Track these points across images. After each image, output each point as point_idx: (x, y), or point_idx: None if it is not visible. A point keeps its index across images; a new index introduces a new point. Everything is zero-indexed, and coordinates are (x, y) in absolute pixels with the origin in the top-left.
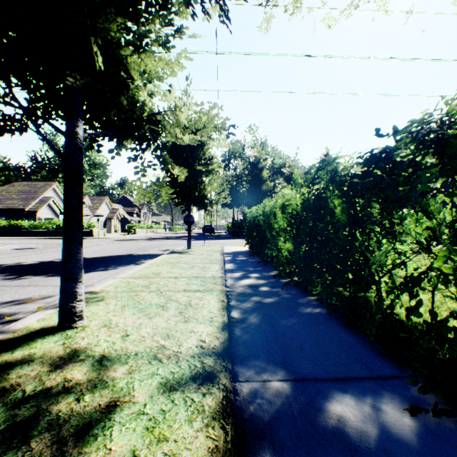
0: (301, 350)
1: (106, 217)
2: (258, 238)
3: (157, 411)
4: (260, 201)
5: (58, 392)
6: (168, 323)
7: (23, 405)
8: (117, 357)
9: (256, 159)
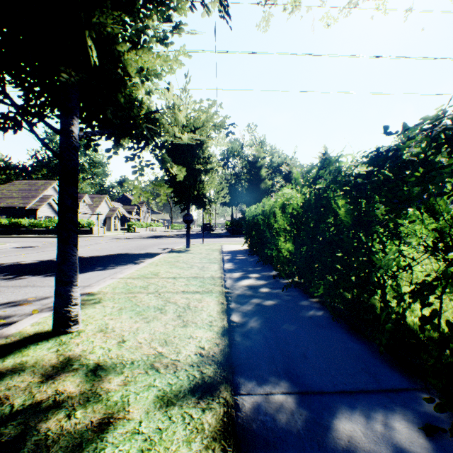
0: (305, 359)
1: (105, 215)
2: (258, 238)
3: (153, 430)
4: (259, 199)
5: (48, 407)
6: (166, 328)
7: (9, 423)
8: (112, 366)
9: (255, 158)
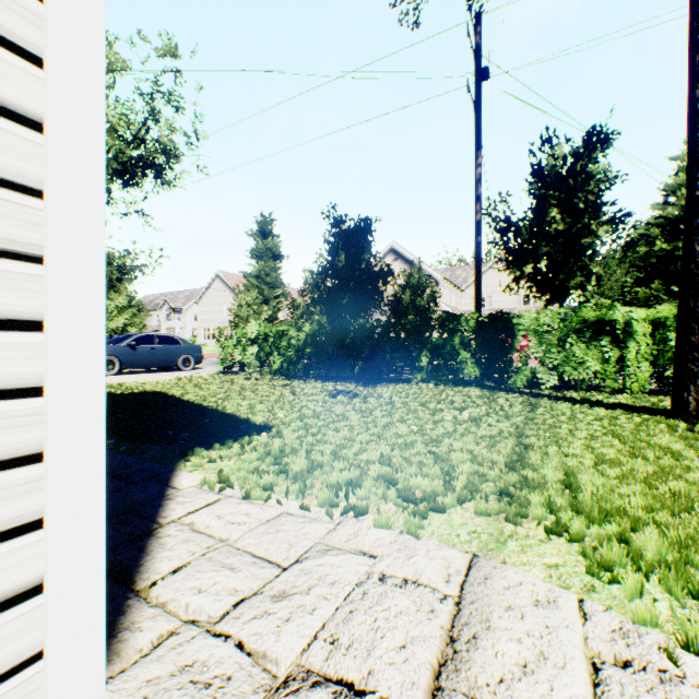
0: None
1: None
2: None
3: None
4: None
5: None
6: None
7: None
8: None
9: None
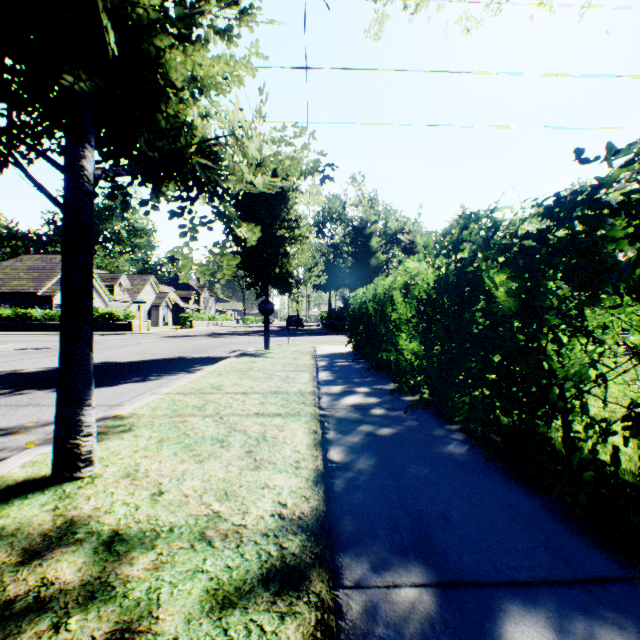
0: (447, 524)
1: (150, 304)
2: (367, 335)
3: None
4: (368, 281)
5: (24, 609)
6: (227, 471)
7: None
8: (138, 535)
9: (362, 222)
